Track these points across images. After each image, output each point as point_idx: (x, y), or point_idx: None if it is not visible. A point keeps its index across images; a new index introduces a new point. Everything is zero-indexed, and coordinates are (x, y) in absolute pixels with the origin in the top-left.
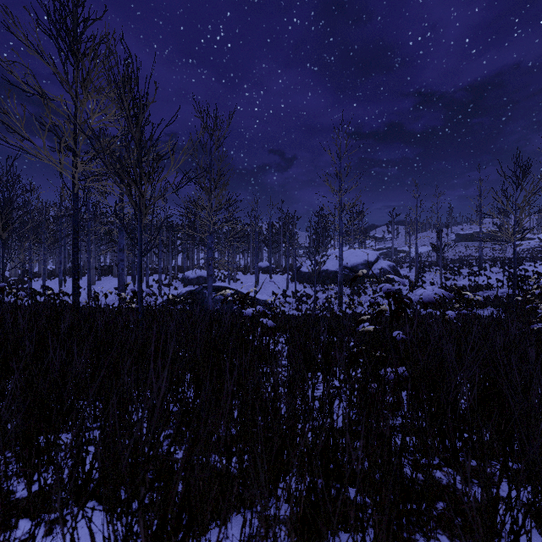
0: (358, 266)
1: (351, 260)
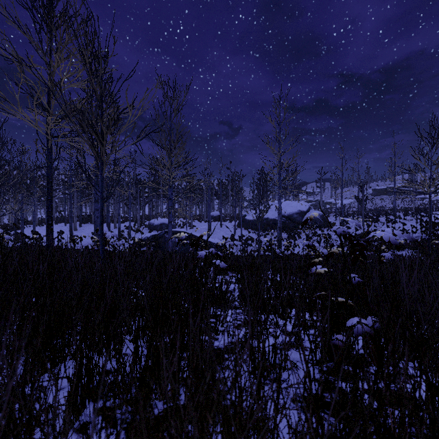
0: (293, 215)
1: (288, 210)
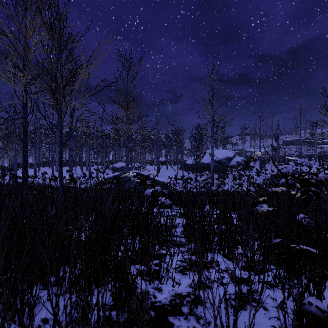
0: (222, 160)
1: (218, 156)
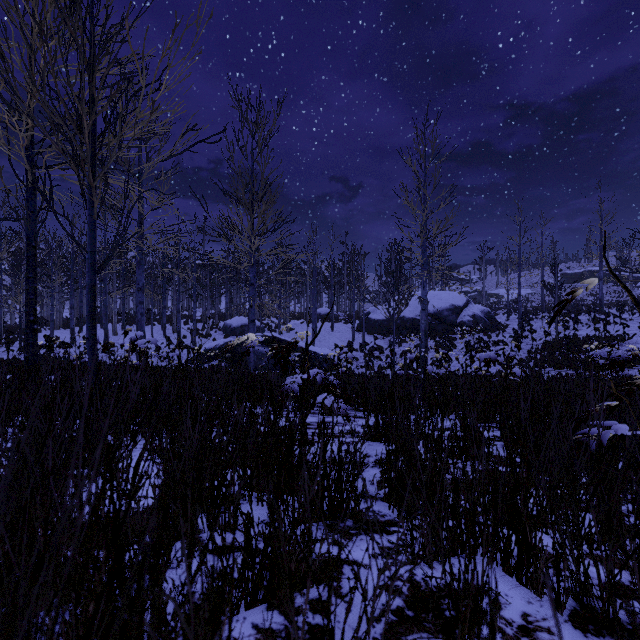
0: (443, 312)
1: (434, 304)
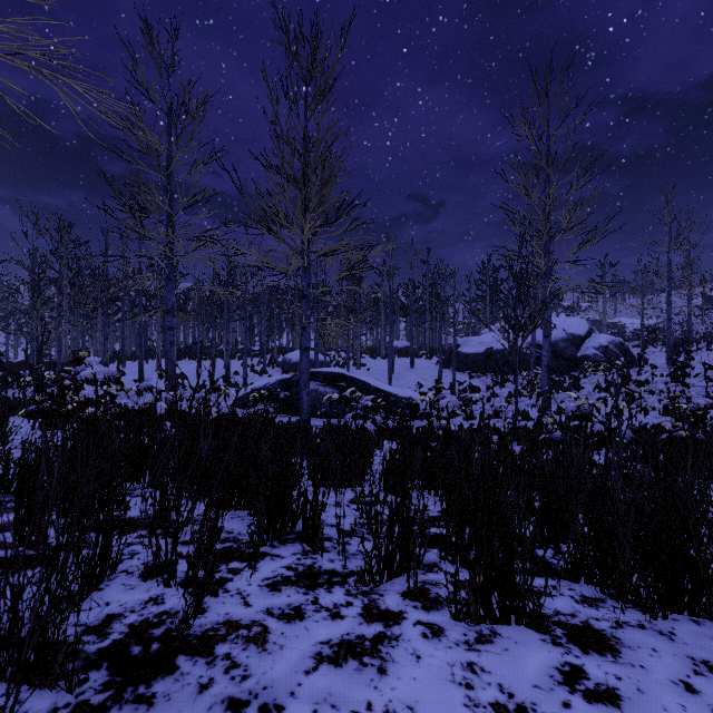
0: (558, 343)
1: None
